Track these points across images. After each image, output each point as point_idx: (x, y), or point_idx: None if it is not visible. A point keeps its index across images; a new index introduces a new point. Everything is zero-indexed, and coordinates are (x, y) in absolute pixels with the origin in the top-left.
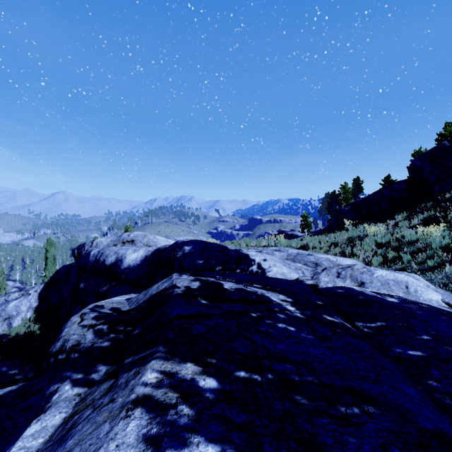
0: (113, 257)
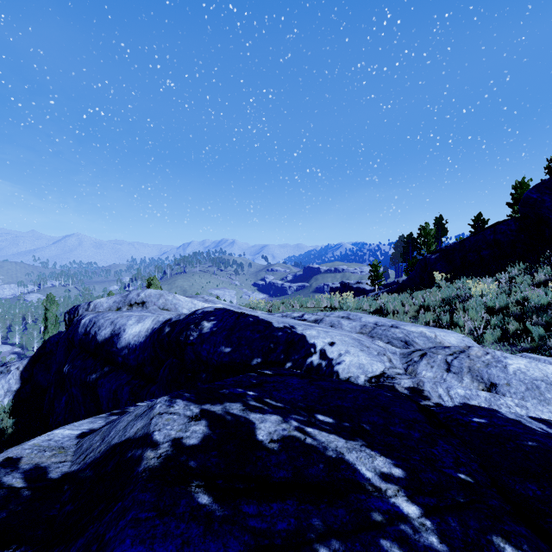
0: (108, 329)
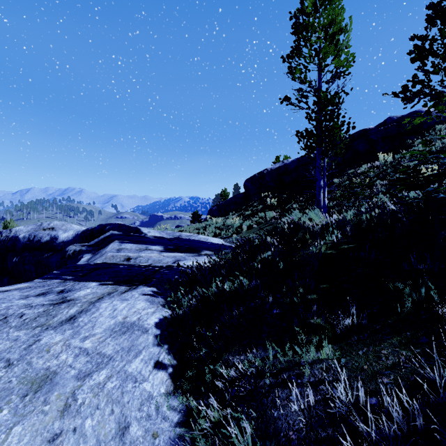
0: (47, 237)
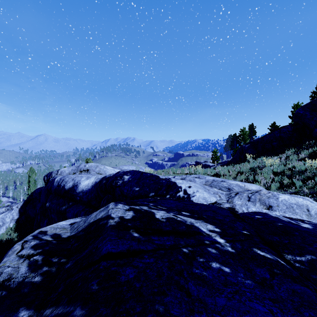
0: (71, 183)
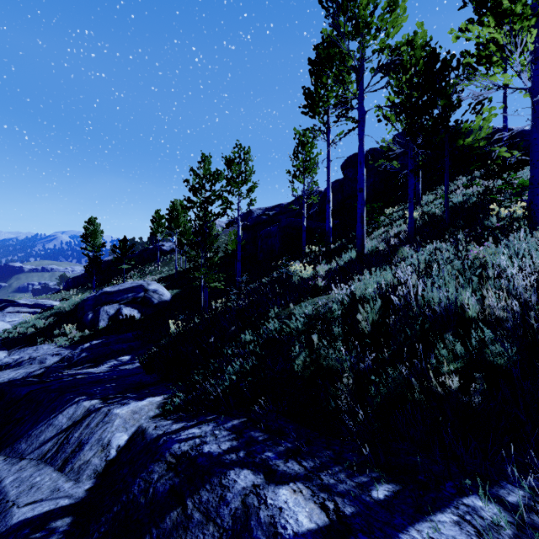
0: None
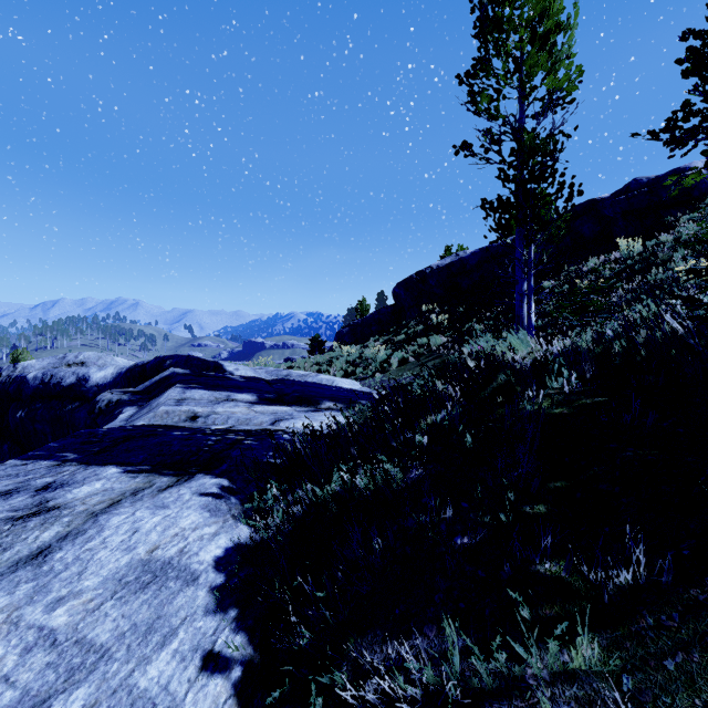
0: (71, 377)
